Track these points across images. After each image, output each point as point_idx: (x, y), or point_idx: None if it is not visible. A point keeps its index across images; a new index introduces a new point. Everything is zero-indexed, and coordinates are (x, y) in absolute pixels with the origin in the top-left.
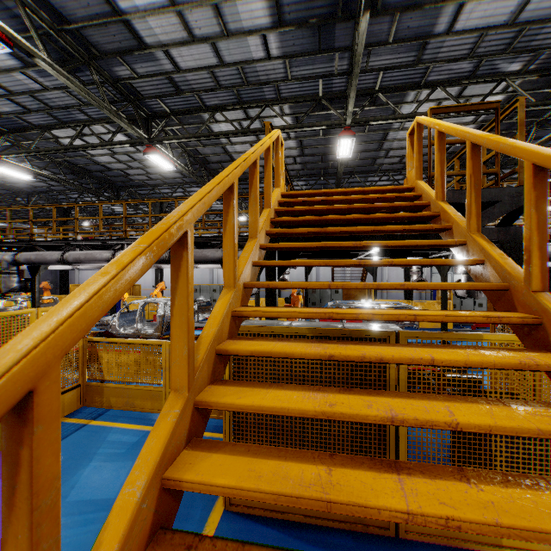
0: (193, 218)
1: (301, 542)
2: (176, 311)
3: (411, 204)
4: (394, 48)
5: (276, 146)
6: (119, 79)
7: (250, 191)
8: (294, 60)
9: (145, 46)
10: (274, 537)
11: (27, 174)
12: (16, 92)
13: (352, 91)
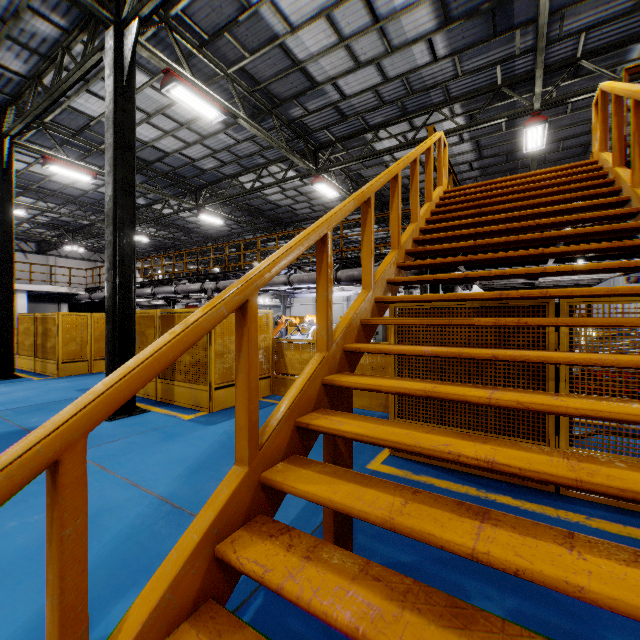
0: (374, 190)
1: (457, 479)
2: (365, 243)
3: (584, 176)
4: (599, 1)
5: (438, 148)
6: (293, 120)
7: (412, 185)
8: (465, 54)
9: (317, 84)
10: (432, 472)
11: (219, 219)
12: (218, 150)
13: (538, 70)
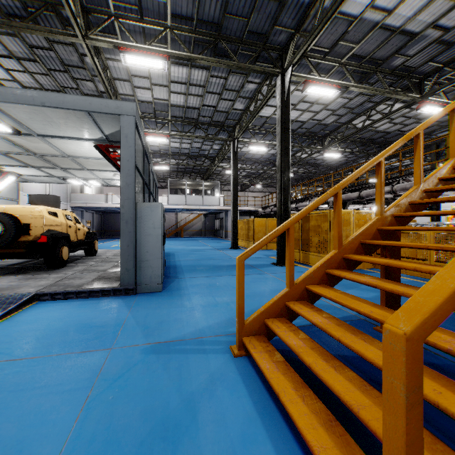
0: (422, 128)
1: None
2: (415, 160)
3: None
4: None
5: None
6: (395, 68)
7: None
8: None
9: (415, 34)
10: None
11: (338, 153)
12: (336, 109)
13: None
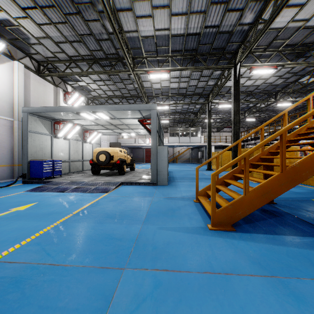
0: (287, 111)
1: None
2: (283, 125)
3: None
4: None
5: None
6: None
7: None
8: None
9: None
10: None
11: (289, 103)
12: (282, 75)
13: None
